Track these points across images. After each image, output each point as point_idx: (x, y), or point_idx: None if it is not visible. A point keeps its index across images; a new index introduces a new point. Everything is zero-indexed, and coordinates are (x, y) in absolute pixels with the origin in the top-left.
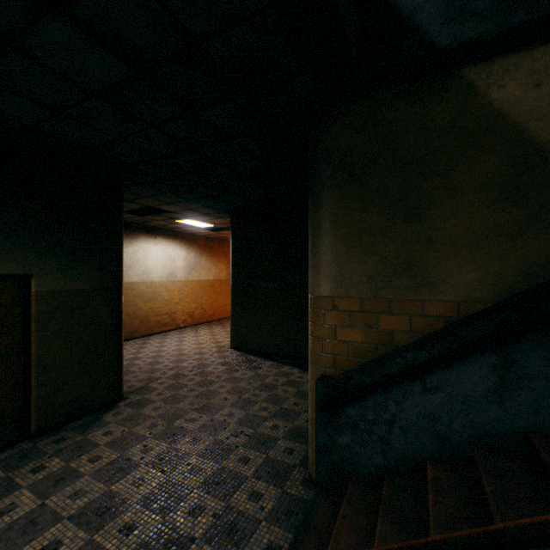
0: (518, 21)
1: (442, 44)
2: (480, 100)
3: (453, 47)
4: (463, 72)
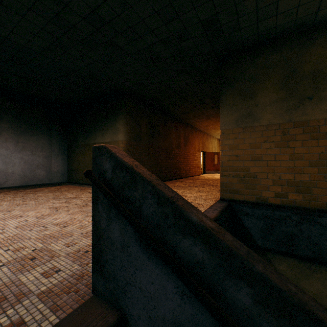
0: (283, 250)
1: (259, 244)
2: (272, 265)
3: (262, 247)
4: (266, 253)
